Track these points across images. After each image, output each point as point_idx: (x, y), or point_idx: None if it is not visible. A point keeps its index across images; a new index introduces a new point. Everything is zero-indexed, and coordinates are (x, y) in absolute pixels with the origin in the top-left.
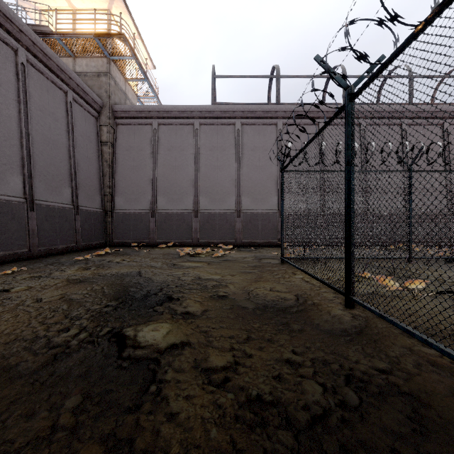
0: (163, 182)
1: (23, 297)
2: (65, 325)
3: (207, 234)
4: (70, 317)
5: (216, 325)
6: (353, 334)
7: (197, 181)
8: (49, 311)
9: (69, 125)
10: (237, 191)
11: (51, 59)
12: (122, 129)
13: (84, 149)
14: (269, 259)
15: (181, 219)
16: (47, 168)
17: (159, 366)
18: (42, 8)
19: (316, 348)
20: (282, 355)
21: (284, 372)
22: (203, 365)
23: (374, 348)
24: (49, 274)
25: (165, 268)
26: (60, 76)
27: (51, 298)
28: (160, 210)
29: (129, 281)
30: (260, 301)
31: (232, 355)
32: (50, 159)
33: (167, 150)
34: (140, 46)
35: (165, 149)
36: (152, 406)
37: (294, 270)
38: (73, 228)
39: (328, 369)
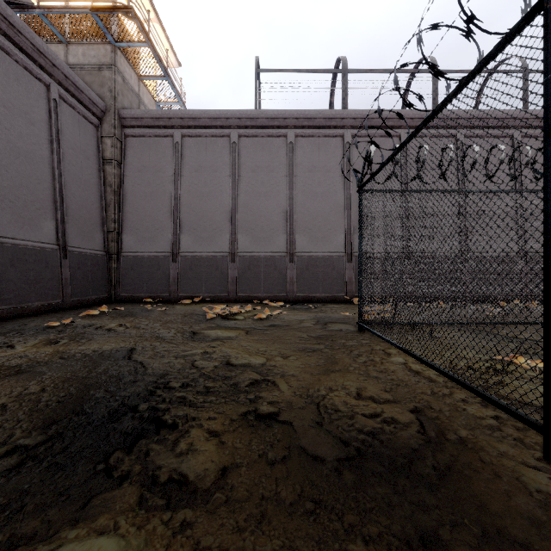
0: (188, 215)
1: None
2: None
3: (248, 285)
4: None
5: (244, 548)
6: None
7: (235, 213)
8: None
9: (52, 131)
10: (290, 227)
11: (22, 34)
12: (133, 142)
13: (76, 167)
14: (338, 323)
15: (213, 265)
16: (16, 191)
17: None
18: None
19: None
20: None
21: None
22: None
23: None
24: None
25: (177, 341)
26: (38, 60)
27: None
28: (184, 252)
29: (102, 373)
30: (346, 432)
31: None
32: (21, 178)
33: (193, 170)
34: (160, 33)
35: (191, 169)
36: None
37: (383, 346)
38: (58, 277)
39: None
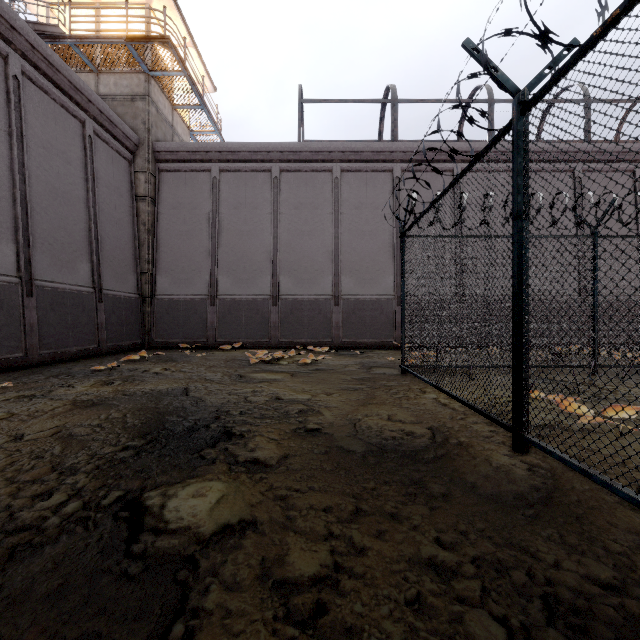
0: (227, 255)
1: None
2: (47, 485)
3: (291, 330)
4: (60, 469)
5: (301, 485)
6: (537, 504)
7: (277, 253)
8: (28, 458)
9: (87, 170)
10: (335, 268)
11: (60, 72)
12: (167, 178)
13: (110, 206)
14: (382, 368)
15: (254, 309)
16: (54, 233)
17: (195, 575)
18: (51, 1)
19: (478, 535)
20: (420, 551)
21: (426, 592)
22: (277, 574)
23: (581, 534)
24: (48, 392)
25: (227, 382)
26: (74, 97)
27: (39, 433)
28: (223, 295)
29: (168, 405)
30: (374, 439)
31: (329, 549)
32: (59, 219)
33: (232, 207)
34: (195, 58)
35: (230, 206)
36: None
37: (421, 386)
38: (94, 321)
39: (507, 583)
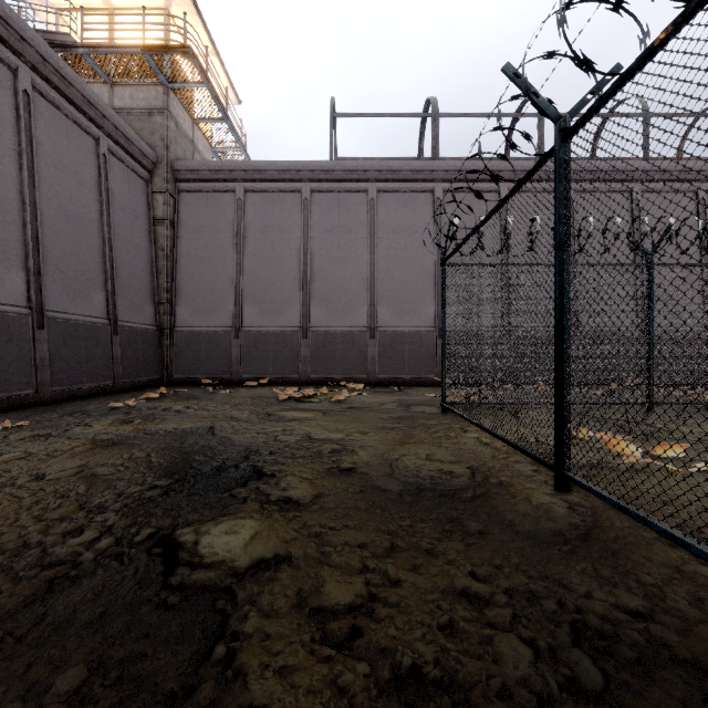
0: (253, 283)
1: (14, 471)
2: (77, 523)
3: (323, 365)
4: (88, 508)
5: (336, 522)
6: (574, 540)
7: (307, 281)
8: (53, 497)
9: (102, 191)
10: (371, 298)
11: (72, 86)
12: (187, 199)
13: (126, 230)
14: (422, 405)
15: (282, 342)
16: (67, 260)
17: (233, 604)
18: (61, 7)
19: (513, 568)
20: (454, 582)
21: (459, 618)
22: (314, 603)
23: (615, 568)
24: (64, 431)
25: (254, 421)
26: (88, 113)
27: (61, 473)
28: (248, 327)
29: (194, 444)
30: (411, 478)
31: (364, 581)
32: (71, 245)
33: (258, 231)
34: (217, 68)
35: (256, 230)
36: (215, 690)
37: (463, 425)
38: (108, 355)
39: (537, 610)
